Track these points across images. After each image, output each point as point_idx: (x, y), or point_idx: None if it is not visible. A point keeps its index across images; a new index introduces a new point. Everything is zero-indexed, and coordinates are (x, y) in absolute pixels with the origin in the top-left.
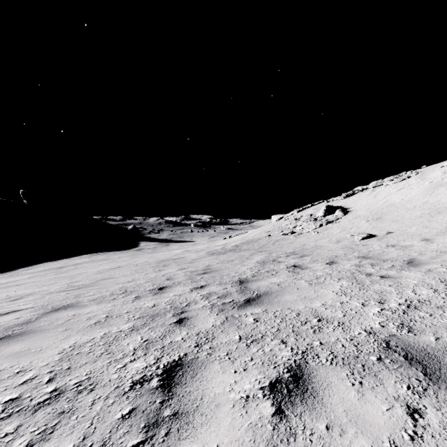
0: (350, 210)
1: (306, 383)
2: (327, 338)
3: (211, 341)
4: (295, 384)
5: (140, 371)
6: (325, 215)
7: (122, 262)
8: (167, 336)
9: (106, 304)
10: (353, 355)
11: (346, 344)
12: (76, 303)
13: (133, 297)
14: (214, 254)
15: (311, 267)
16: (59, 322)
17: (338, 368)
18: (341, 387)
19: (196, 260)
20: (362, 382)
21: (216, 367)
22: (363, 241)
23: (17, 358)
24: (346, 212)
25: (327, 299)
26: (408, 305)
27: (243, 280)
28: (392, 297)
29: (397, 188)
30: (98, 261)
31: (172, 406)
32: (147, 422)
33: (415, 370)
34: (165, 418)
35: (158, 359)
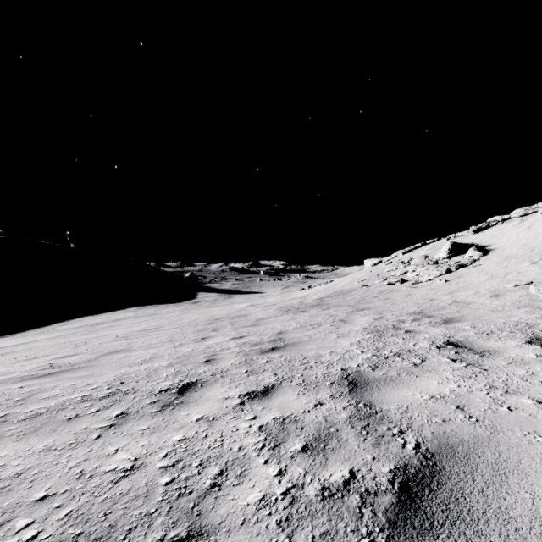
0: (490, 248)
1: None
2: None
3: None
4: None
5: None
6: (450, 256)
7: (165, 320)
8: None
9: (40, 438)
10: None
11: None
12: None
13: (114, 414)
14: (290, 312)
15: (499, 349)
16: None
17: None
18: None
19: (263, 320)
20: None
21: None
22: None
23: None
24: (486, 251)
25: None
26: None
27: (354, 377)
28: None
29: None
30: (143, 317)
31: None
32: None
33: None
34: None
35: None
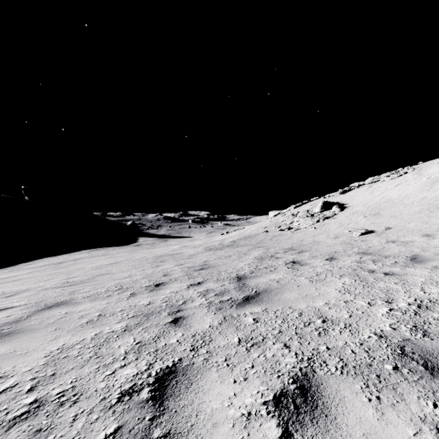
0: (347, 206)
1: (316, 398)
2: (334, 342)
3: (208, 344)
4: (303, 398)
5: (130, 379)
6: (322, 211)
7: (120, 258)
8: (161, 338)
9: (100, 301)
10: (365, 362)
11: (356, 350)
12: (70, 300)
13: (129, 294)
14: (212, 250)
15: (311, 263)
16: (50, 321)
17: (350, 379)
18: (356, 403)
19: (194, 255)
20: (379, 397)
21: (213, 376)
22: (362, 236)
23: None
24: (343, 208)
25: (330, 297)
26: (419, 305)
27: (241, 276)
28: (399, 296)
29: (394, 184)
30: (97, 256)
31: (163, 425)
32: None
33: None
34: None
35: (151, 365)
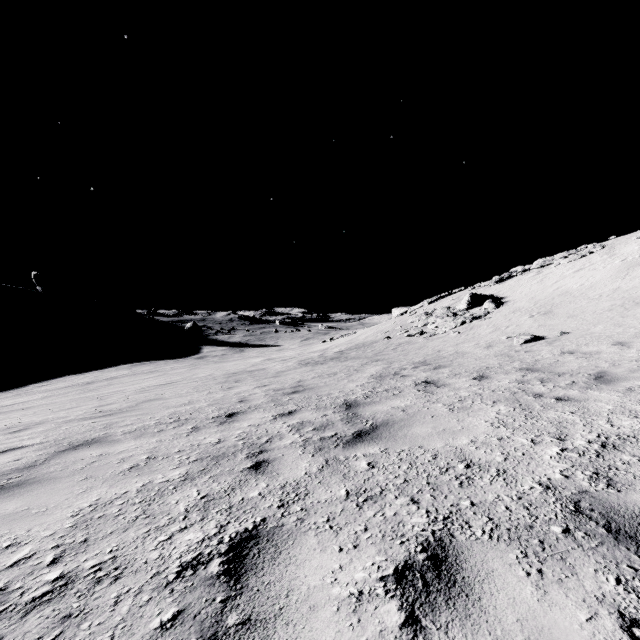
0: (505, 301)
1: (453, 571)
2: (481, 495)
3: (304, 499)
4: (436, 572)
5: (194, 546)
6: (469, 308)
7: (176, 376)
8: (236, 490)
9: (149, 438)
10: (524, 523)
11: (512, 506)
12: (105, 437)
13: (189, 428)
14: (309, 364)
15: (451, 383)
16: (77, 466)
17: (502, 545)
18: (509, 578)
19: (283, 372)
20: (542, 570)
21: (310, 542)
22: (526, 345)
23: (8, 523)
24: (500, 304)
25: (478, 433)
26: (604, 443)
27: (351, 403)
28: (576, 431)
29: (574, 269)
30: (143, 374)
31: (241, 608)
32: (200, 637)
33: (626, 551)
34: (229, 629)
35: (222, 527)
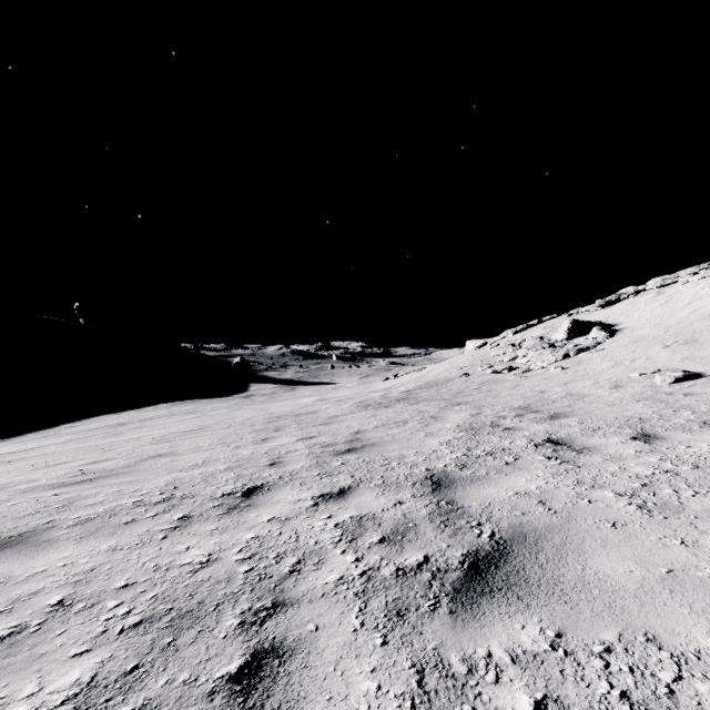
0: (619, 328)
1: None
2: None
3: None
4: None
5: None
6: (570, 337)
7: (211, 419)
8: None
9: (101, 540)
10: None
11: None
12: (42, 530)
13: (176, 518)
14: (370, 407)
15: (599, 446)
16: None
17: None
18: None
19: (336, 418)
20: None
21: None
22: (679, 385)
23: None
24: (613, 332)
25: None
26: None
27: (439, 477)
28: None
29: None
30: (180, 415)
31: None
32: None
33: None
34: None
35: None
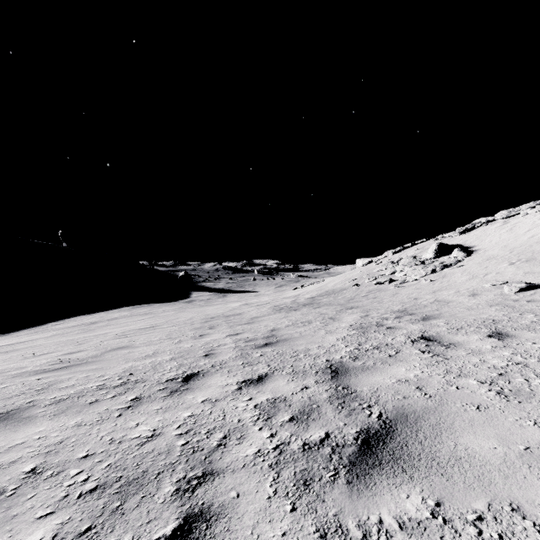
0: (474, 249)
1: None
2: None
3: None
4: None
5: None
6: (437, 257)
7: (161, 319)
8: None
9: (69, 417)
10: None
11: None
12: (24, 409)
13: (130, 399)
14: (282, 310)
15: (463, 342)
16: None
17: None
18: None
19: (257, 318)
20: None
21: None
22: (523, 294)
23: None
24: (469, 252)
25: None
26: None
27: (336, 366)
28: None
29: None
30: (138, 316)
31: None
32: None
33: None
34: None
35: None
